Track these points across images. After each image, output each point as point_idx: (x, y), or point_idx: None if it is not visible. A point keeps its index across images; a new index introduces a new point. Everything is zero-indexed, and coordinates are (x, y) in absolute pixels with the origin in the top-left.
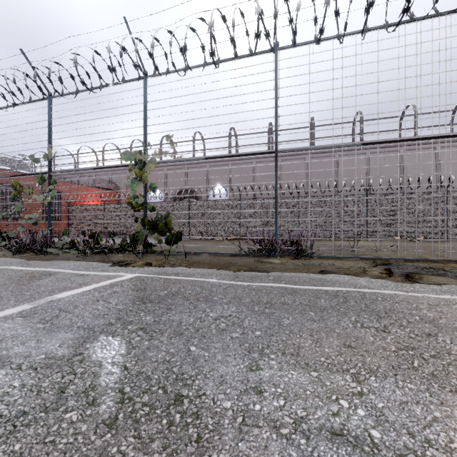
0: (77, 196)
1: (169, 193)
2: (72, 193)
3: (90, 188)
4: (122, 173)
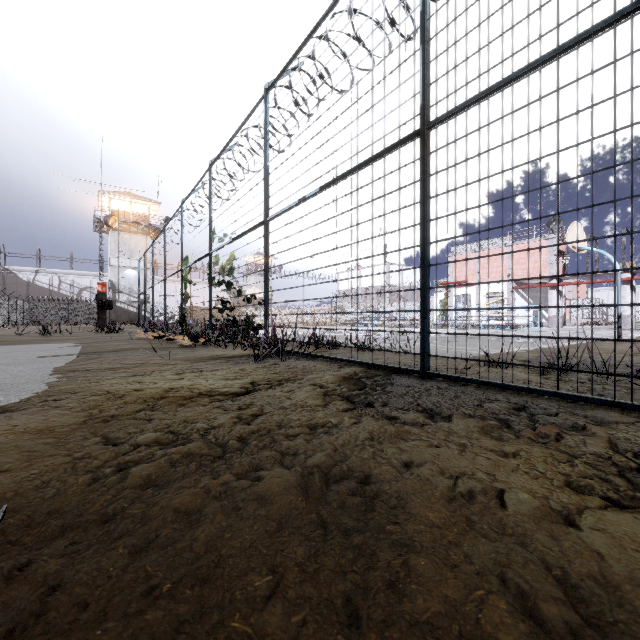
0: None
1: None
2: None
3: None
4: None
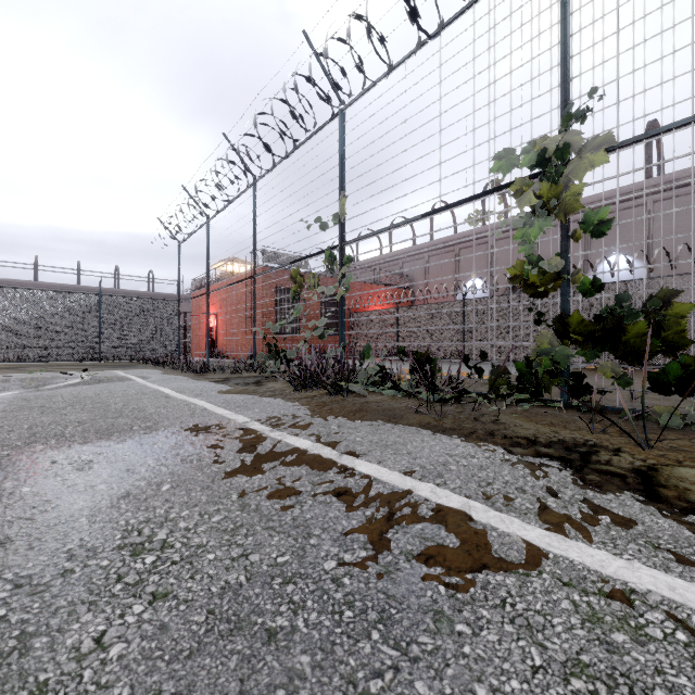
0: (359, 299)
1: (499, 282)
2: (354, 296)
3: (375, 286)
4: (417, 259)
